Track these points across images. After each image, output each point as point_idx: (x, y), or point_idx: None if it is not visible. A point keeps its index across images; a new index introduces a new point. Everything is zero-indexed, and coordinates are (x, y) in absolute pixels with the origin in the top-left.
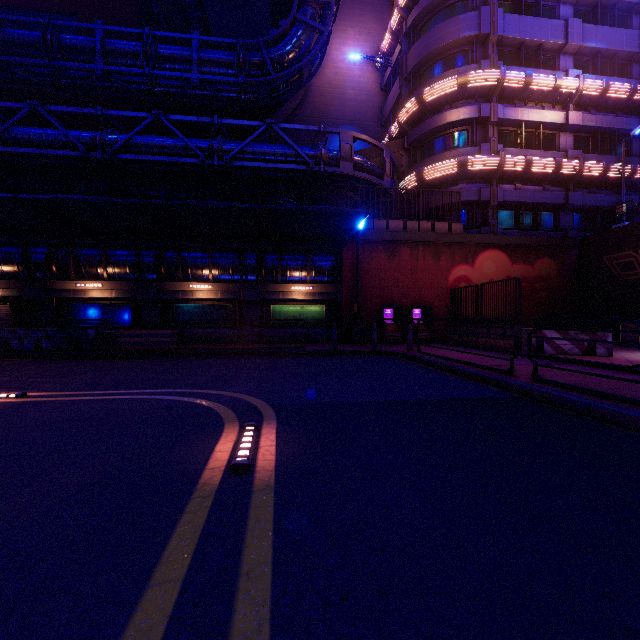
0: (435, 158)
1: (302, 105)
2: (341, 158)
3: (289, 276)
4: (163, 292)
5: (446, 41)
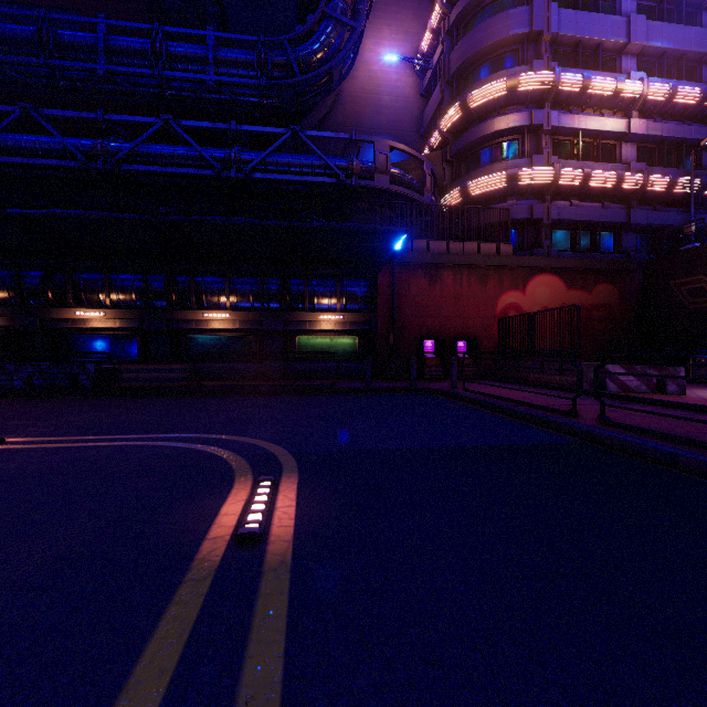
0: (481, 171)
1: (332, 112)
2: (376, 170)
3: (317, 304)
4: (174, 321)
5: (494, 39)
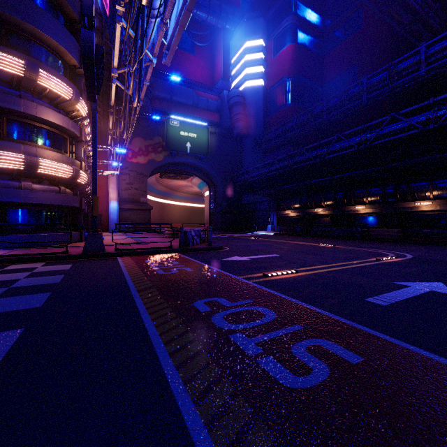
0: None
1: None
2: None
3: None
4: (398, 208)
5: None
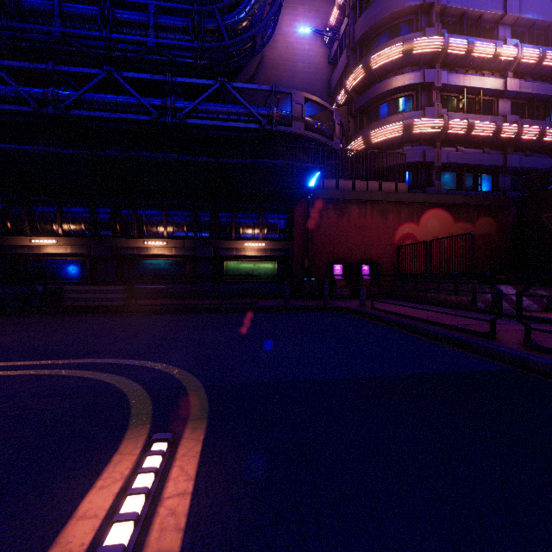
0: (381, 122)
1: (255, 76)
2: (292, 118)
3: (242, 233)
4: (118, 248)
5: (392, 10)
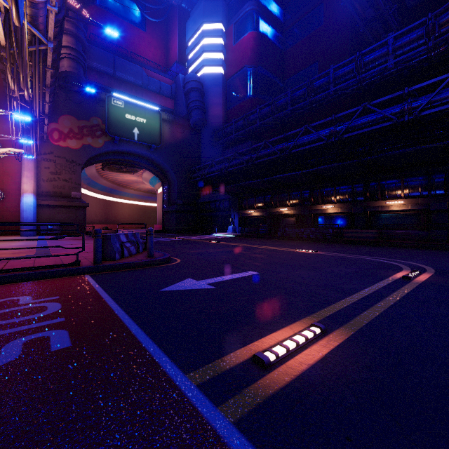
0: None
1: None
2: None
3: None
4: (368, 207)
5: None
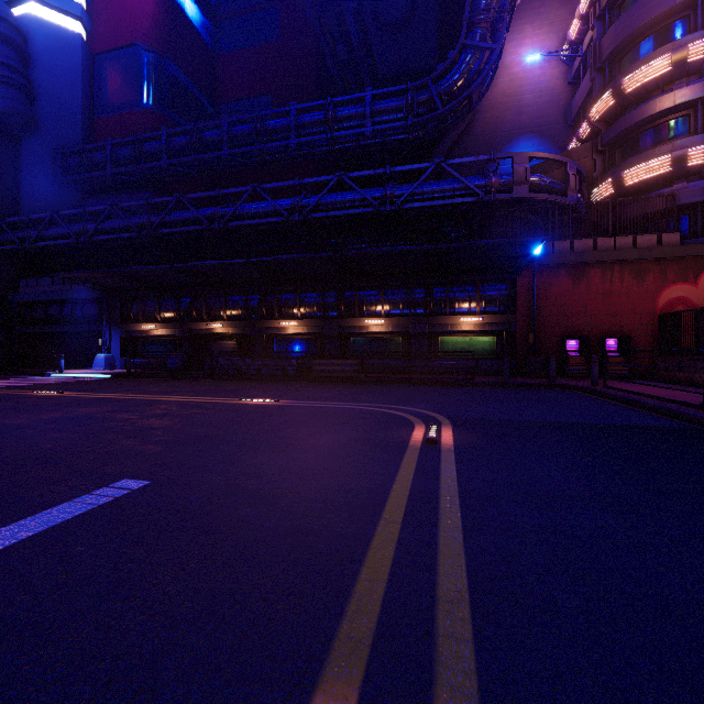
0: (639, 158)
1: (471, 124)
2: (514, 183)
3: (457, 308)
4: (343, 327)
5: (655, 13)
